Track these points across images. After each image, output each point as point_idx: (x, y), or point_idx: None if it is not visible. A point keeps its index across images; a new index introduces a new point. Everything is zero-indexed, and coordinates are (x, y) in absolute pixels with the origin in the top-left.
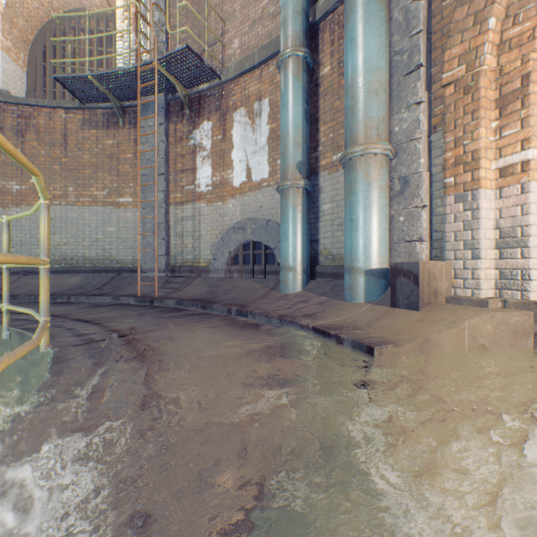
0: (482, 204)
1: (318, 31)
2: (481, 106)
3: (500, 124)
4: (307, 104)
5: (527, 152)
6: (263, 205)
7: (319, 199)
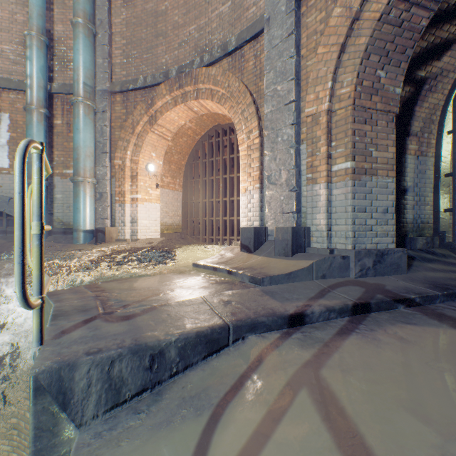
0: (126, 209)
1: (53, 97)
2: (126, 177)
3: (132, 184)
4: (47, 138)
5: (138, 195)
6: (4, 186)
7: (54, 191)
